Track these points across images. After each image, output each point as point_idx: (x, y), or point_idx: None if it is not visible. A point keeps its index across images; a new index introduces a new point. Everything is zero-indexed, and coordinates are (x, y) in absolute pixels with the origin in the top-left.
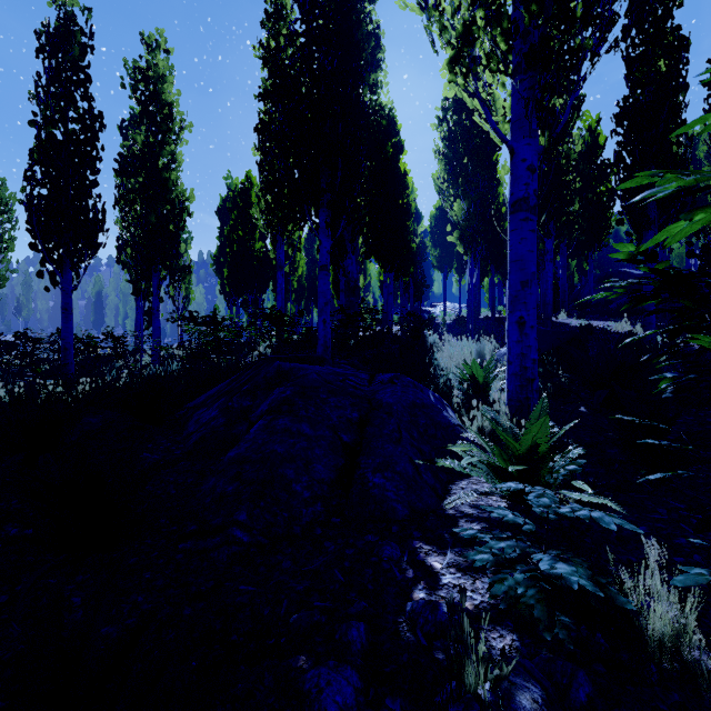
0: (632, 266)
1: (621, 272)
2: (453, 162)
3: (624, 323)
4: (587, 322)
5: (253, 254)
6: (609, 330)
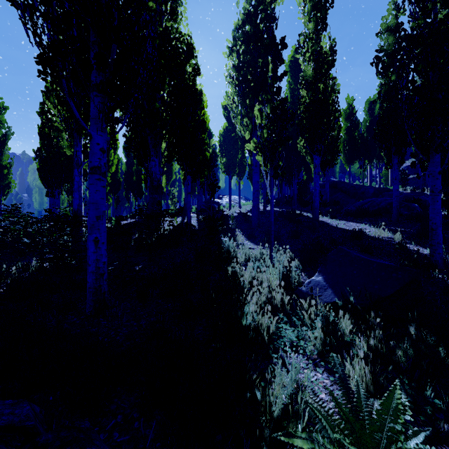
0: (333, 176)
1: (343, 182)
2: (243, 84)
3: (382, 230)
4: (341, 222)
5: (59, 151)
6: (376, 237)
